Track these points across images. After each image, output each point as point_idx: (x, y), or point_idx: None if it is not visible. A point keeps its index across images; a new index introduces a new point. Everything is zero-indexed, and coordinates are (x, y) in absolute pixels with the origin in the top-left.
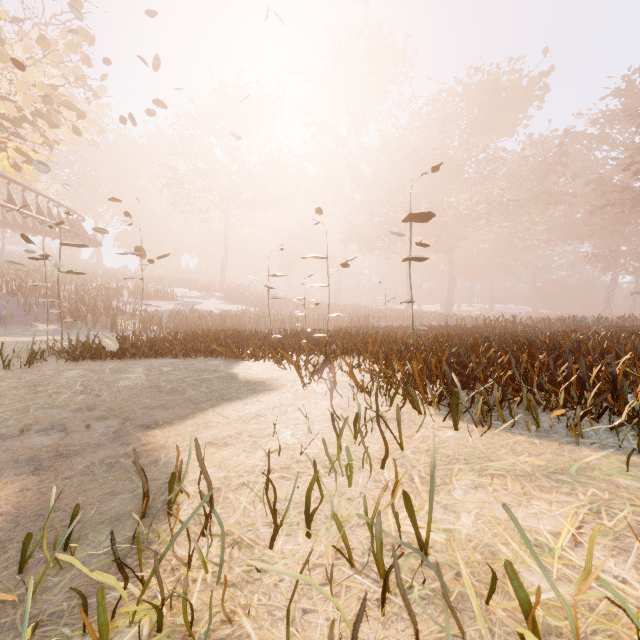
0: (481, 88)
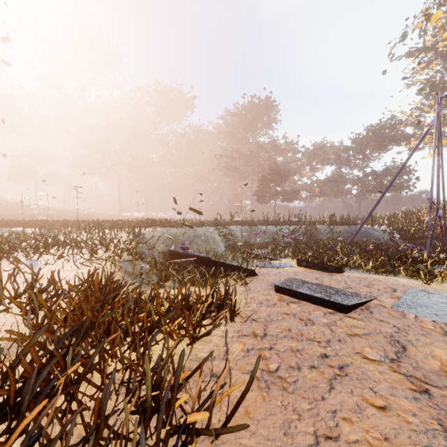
0: (162, 93)
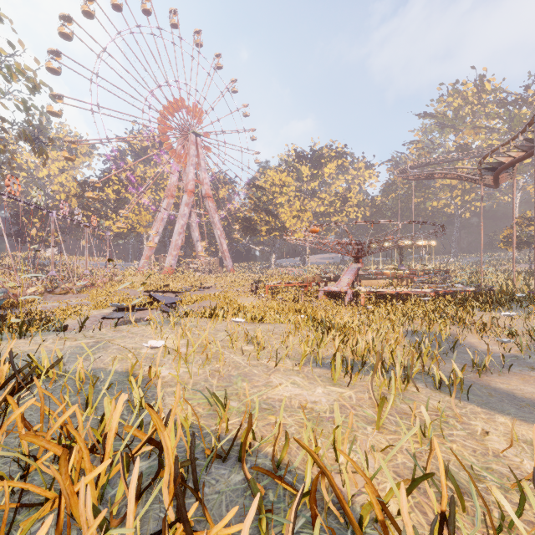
0: None
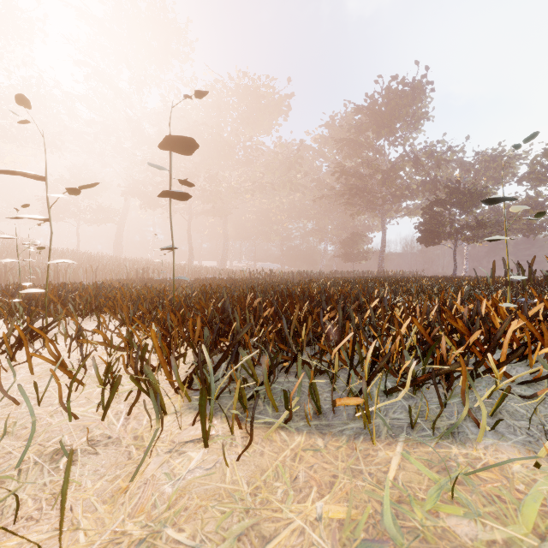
0: (248, 90)
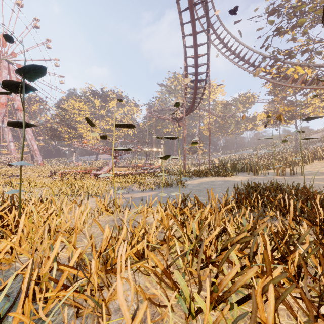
0: None
